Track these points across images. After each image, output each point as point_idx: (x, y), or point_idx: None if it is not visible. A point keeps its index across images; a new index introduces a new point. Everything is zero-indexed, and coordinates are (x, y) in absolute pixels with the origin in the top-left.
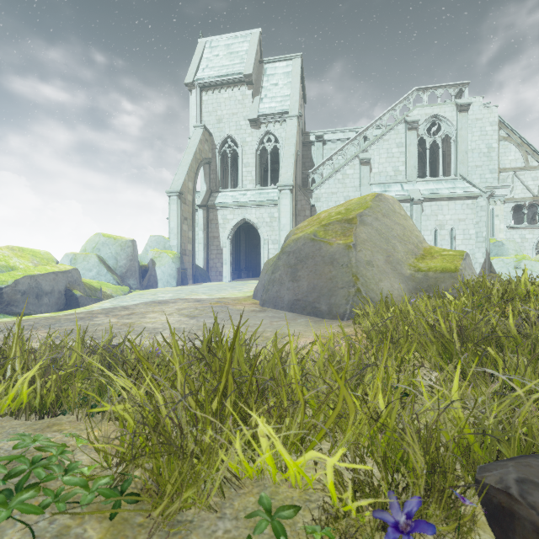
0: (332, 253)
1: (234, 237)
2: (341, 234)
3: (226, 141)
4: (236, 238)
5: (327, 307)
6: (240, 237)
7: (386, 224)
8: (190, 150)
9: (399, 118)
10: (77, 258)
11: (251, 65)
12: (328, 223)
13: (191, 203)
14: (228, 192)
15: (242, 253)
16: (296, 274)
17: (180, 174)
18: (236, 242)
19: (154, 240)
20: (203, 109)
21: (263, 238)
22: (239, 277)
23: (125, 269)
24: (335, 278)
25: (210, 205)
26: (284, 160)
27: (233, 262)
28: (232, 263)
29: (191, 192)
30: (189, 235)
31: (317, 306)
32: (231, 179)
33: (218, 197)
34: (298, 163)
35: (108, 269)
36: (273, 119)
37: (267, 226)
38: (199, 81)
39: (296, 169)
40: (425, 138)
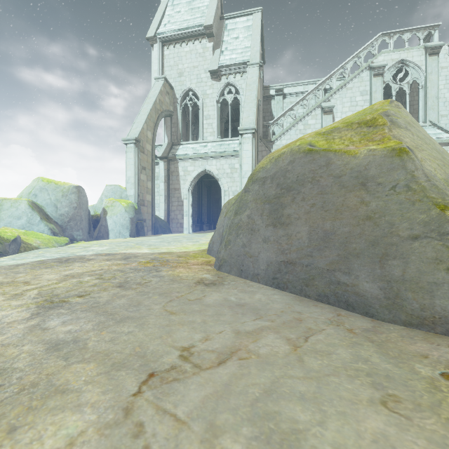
0: (358, 168)
1: (196, 191)
2: (362, 140)
3: (188, 96)
4: (198, 192)
5: (378, 287)
6: (202, 192)
7: (423, 133)
8: (150, 100)
9: (363, 65)
10: (4, 203)
11: (211, 16)
12: (329, 130)
13: (150, 153)
14: (189, 144)
15: (204, 206)
16: (280, 213)
17: (138, 123)
18: (198, 196)
19: (110, 189)
20: (164, 63)
21: (223, 189)
22: (201, 229)
23: (68, 217)
24: (383, 215)
25: (171, 157)
26: (245, 105)
27: (195, 215)
28: (195, 216)
29: (150, 142)
30: (147, 185)
31: (343, 280)
32: (193, 136)
33: (179, 149)
34: (259, 114)
35: (43, 217)
36: (233, 70)
37: (227, 178)
38: (160, 35)
39: (257, 116)
40: (391, 85)
